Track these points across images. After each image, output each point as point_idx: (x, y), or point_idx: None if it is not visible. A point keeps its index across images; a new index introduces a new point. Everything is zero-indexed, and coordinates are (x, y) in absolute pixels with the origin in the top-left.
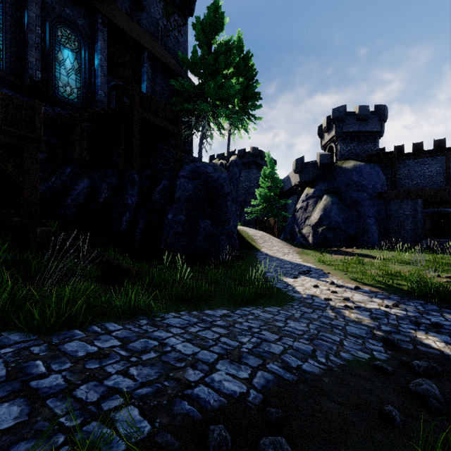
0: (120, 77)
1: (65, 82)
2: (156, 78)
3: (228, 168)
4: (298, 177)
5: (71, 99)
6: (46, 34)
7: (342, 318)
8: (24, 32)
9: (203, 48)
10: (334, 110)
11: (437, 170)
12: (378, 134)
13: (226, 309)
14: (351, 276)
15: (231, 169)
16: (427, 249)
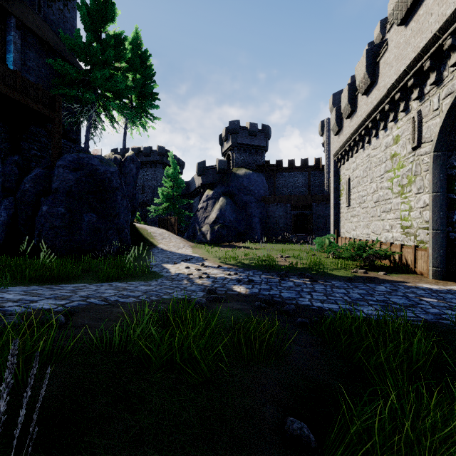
0: None
1: None
2: (29, 52)
3: (124, 163)
4: (201, 179)
5: None
6: None
7: (190, 284)
8: None
9: (88, 35)
10: (230, 122)
11: (303, 182)
12: (264, 149)
13: (86, 283)
14: (222, 260)
15: (127, 165)
16: (292, 242)
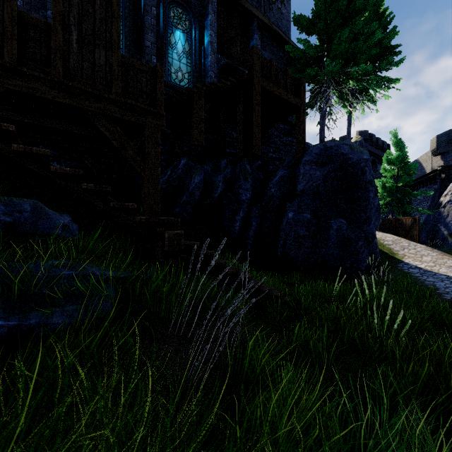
0: (228, 55)
1: (177, 68)
2: (265, 52)
3: None
4: (440, 159)
5: (182, 86)
6: (160, 16)
7: None
8: (140, 17)
9: None
10: None
11: None
12: None
13: None
14: None
15: None
16: None
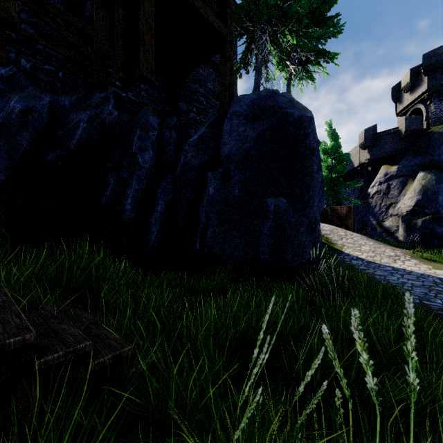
0: None
1: None
2: None
3: None
4: (367, 153)
5: None
6: None
7: None
8: None
9: None
10: (427, 55)
11: None
12: None
13: None
14: None
15: None
16: None
